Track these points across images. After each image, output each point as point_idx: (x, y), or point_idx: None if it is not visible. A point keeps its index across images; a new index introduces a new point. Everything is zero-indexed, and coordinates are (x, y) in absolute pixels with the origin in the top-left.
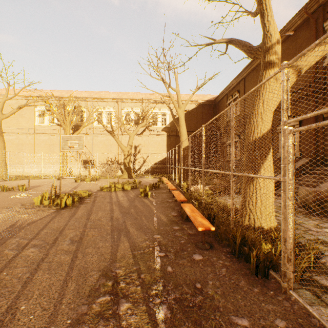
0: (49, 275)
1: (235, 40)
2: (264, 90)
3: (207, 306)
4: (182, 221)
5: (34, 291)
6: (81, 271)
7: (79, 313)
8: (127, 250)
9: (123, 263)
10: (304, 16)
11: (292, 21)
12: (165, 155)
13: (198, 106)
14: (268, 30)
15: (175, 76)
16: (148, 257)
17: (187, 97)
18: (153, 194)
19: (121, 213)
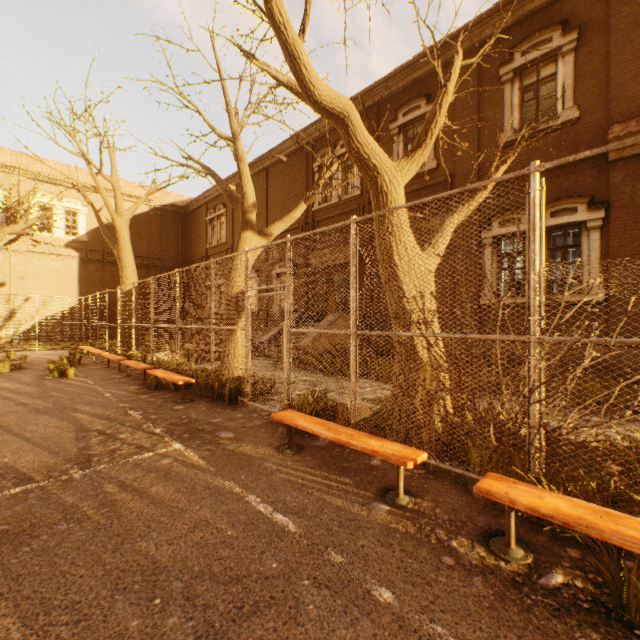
0: (3, 447)
1: (217, 177)
2: (236, 261)
3: (193, 421)
4: (152, 391)
5: (2, 454)
6: (48, 437)
7: (81, 446)
8: (93, 418)
9: (97, 424)
10: (297, 145)
11: (287, 143)
12: (75, 301)
13: (153, 211)
14: (246, 193)
15: (111, 154)
16: (125, 416)
17: (129, 187)
18: (77, 373)
19: (37, 398)
